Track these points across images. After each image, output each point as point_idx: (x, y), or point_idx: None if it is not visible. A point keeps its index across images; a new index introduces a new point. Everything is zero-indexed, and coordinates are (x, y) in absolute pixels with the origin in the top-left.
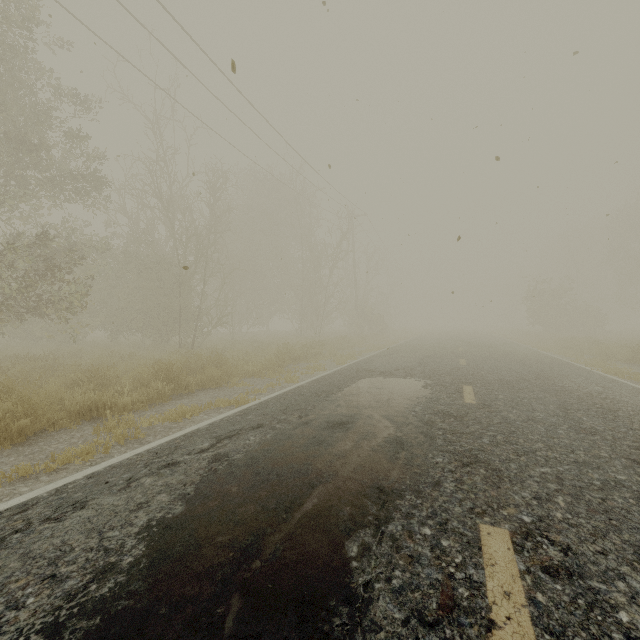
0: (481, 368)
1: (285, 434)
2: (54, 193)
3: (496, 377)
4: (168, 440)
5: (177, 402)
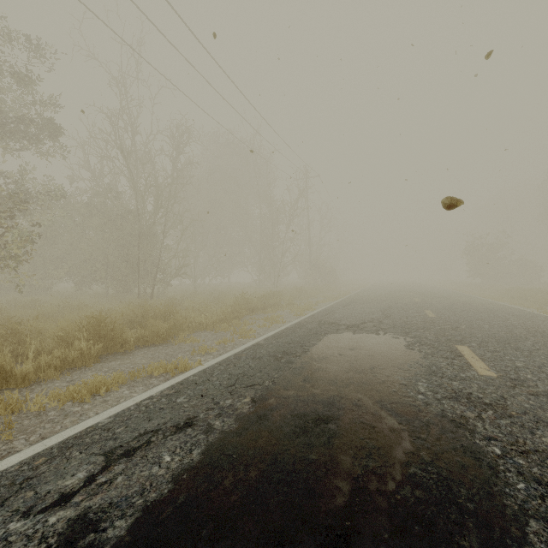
0: (456, 321)
1: (225, 448)
2: (2, 137)
3: (484, 333)
4: (27, 457)
5: (104, 366)
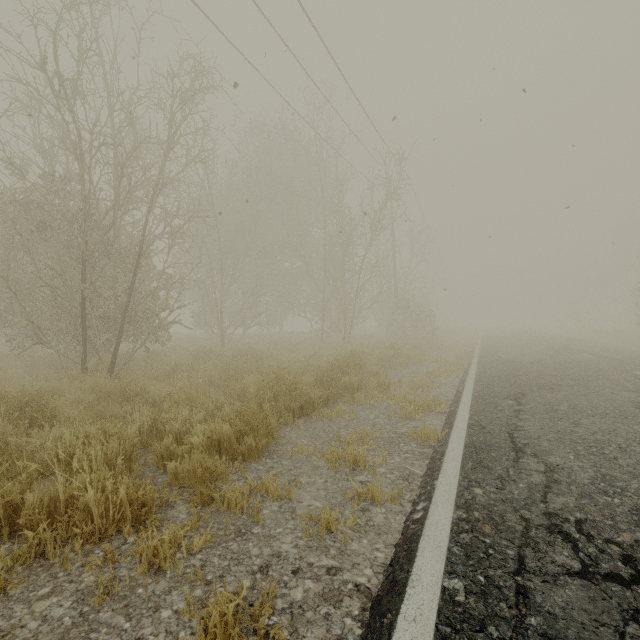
0: None
1: None
2: None
3: None
4: None
5: None
